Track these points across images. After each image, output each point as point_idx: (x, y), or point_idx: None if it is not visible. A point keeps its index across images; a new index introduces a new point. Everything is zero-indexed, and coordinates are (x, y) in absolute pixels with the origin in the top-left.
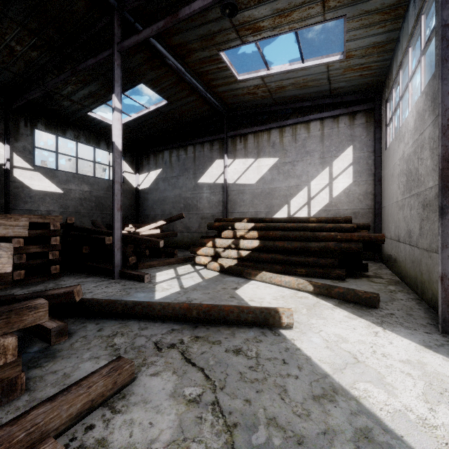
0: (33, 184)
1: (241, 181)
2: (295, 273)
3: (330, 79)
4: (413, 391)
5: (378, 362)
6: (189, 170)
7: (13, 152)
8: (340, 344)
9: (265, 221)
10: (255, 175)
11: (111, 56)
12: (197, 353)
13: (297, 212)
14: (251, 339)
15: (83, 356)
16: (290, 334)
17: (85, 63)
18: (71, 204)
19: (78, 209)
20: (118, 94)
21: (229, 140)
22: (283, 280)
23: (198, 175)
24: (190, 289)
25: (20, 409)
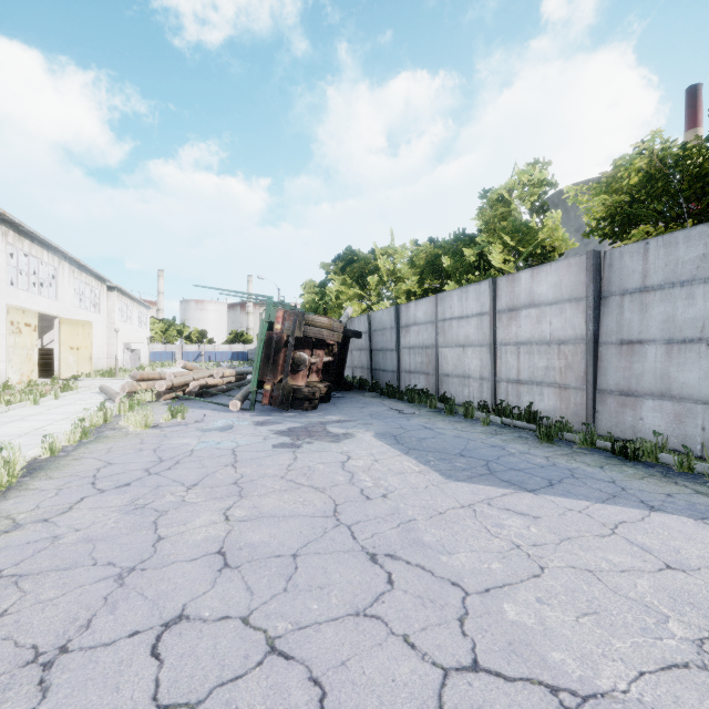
0: None
1: None
2: None
3: None
4: None
5: None
6: None
7: None
8: None
9: None
10: None
11: None
12: None
13: (49, 344)
14: None
15: None
16: None
17: None
18: None
19: None
20: None
21: None
22: None
23: None
24: None
25: None
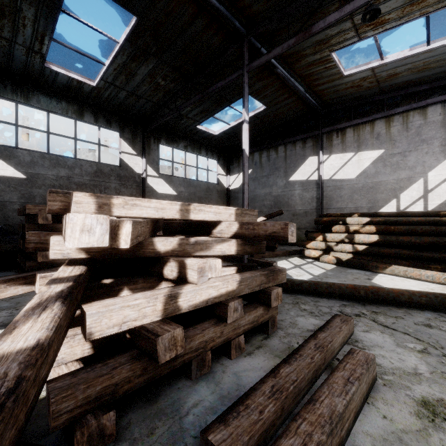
0: (158, 189)
1: (338, 176)
2: (427, 270)
3: None
4: None
5: None
6: (279, 169)
7: (147, 164)
8: None
9: (380, 216)
10: (355, 169)
11: (239, 77)
12: (388, 323)
13: (408, 207)
14: (433, 319)
15: (290, 314)
16: None
17: (215, 86)
18: None
19: None
20: (246, 108)
21: (323, 136)
22: (424, 274)
23: (289, 173)
24: (322, 276)
25: (286, 337)
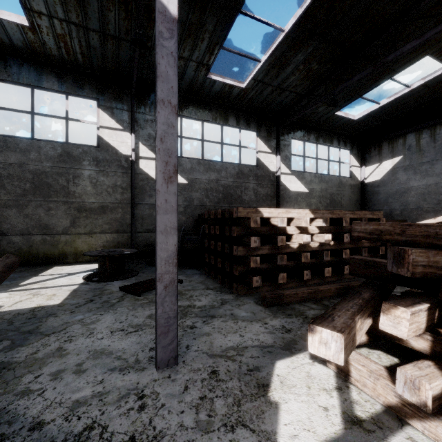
0: (290, 186)
1: None
2: None
3: None
4: None
5: None
6: None
7: (280, 161)
8: None
9: None
10: None
11: None
12: None
13: None
14: None
15: None
16: None
17: (399, 50)
18: (313, 202)
19: (317, 206)
20: None
21: None
22: None
23: None
24: None
25: None
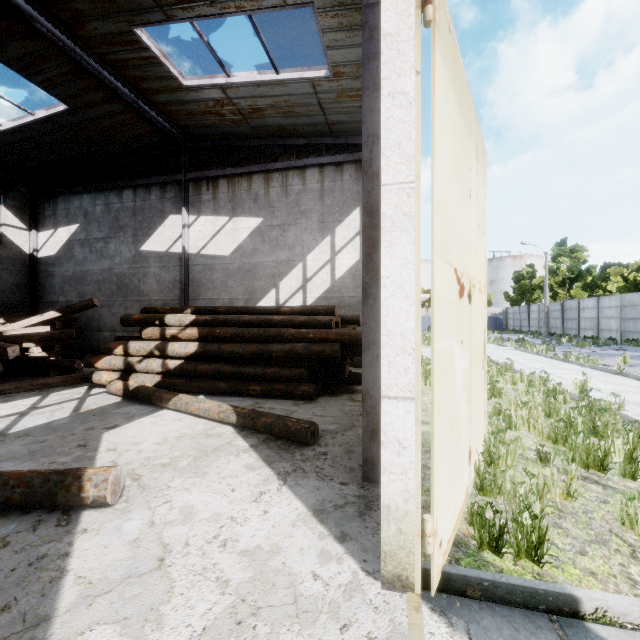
0: None
1: (209, 250)
2: (247, 393)
3: (322, 107)
4: (189, 629)
5: (197, 562)
6: (125, 230)
7: None
8: (168, 530)
9: (218, 312)
10: (230, 242)
11: None
12: None
13: (288, 300)
14: None
15: None
16: (93, 520)
17: None
18: None
19: None
20: None
21: (190, 185)
22: (202, 408)
23: (141, 237)
24: (15, 435)
25: None
